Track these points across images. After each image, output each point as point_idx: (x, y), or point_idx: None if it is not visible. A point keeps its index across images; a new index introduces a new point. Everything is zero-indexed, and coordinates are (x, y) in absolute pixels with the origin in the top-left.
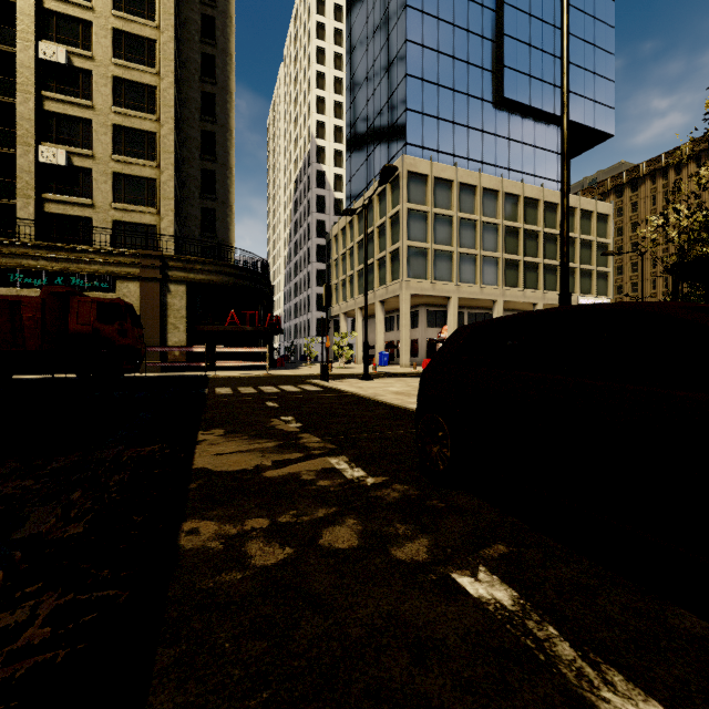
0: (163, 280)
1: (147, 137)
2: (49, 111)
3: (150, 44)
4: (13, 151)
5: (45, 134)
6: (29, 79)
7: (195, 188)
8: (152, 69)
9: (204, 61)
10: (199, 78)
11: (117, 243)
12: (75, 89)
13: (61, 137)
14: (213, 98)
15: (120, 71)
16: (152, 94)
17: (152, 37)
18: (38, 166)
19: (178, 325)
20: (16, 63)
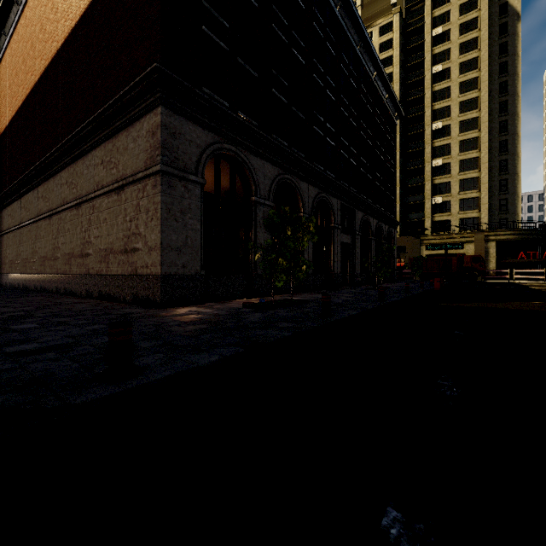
0: (484, 242)
1: (474, 180)
2: (434, 184)
3: (474, 139)
4: (422, 201)
5: (433, 193)
6: (429, 176)
7: (495, 191)
8: (476, 150)
9: (500, 125)
10: (498, 135)
11: (464, 230)
12: (444, 172)
13: (439, 192)
14: (506, 141)
15: (461, 157)
16: (476, 160)
17: (476, 136)
18: (431, 205)
19: (491, 260)
20: (421, 169)
